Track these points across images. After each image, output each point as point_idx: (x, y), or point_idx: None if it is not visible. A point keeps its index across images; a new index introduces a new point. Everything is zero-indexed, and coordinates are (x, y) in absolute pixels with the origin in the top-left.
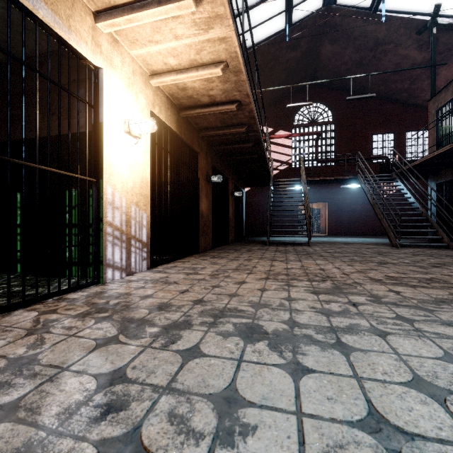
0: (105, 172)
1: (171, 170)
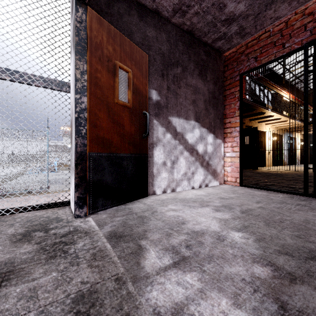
0: (296, 150)
1: (302, 147)
